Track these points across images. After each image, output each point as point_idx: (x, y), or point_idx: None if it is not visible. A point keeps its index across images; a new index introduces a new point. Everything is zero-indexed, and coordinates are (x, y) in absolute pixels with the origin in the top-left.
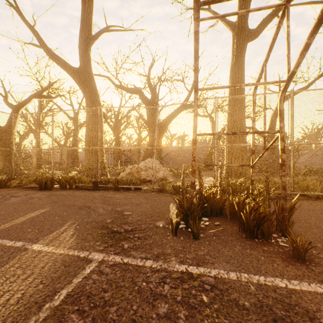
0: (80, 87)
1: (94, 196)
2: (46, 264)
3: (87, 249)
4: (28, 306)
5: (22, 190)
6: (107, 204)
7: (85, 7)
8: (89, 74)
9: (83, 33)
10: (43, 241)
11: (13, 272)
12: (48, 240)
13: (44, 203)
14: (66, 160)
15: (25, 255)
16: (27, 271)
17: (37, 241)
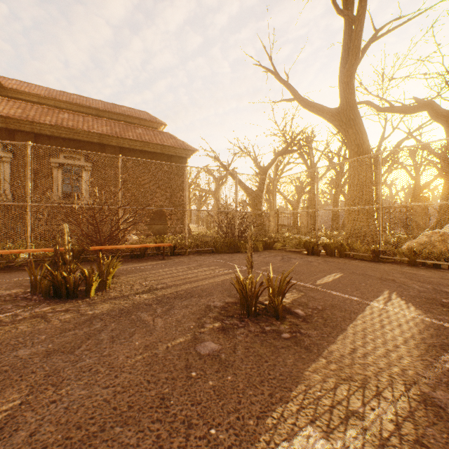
0: (340, 131)
1: (383, 269)
2: (406, 321)
3: (444, 321)
4: (428, 345)
5: (290, 253)
6: (418, 281)
7: (349, 26)
8: (352, 110)
9: (344, 61)
10: (377, 302)
11: (379, 318)
12: (381, 302)
13: (329, 268)
14: (332, 223)
15: (373, 308)
16: (392, 320)
17: (370, 300)
